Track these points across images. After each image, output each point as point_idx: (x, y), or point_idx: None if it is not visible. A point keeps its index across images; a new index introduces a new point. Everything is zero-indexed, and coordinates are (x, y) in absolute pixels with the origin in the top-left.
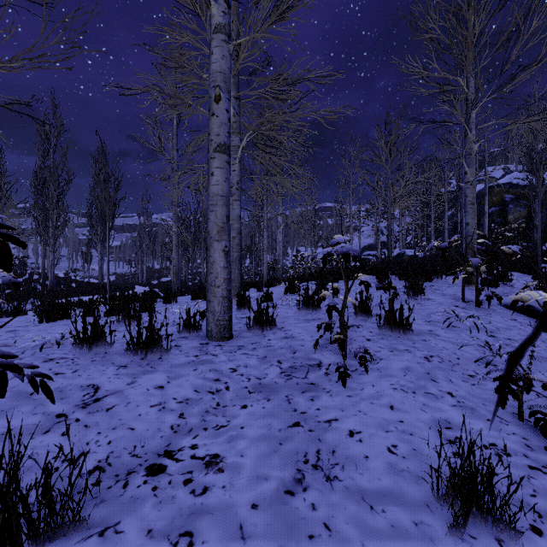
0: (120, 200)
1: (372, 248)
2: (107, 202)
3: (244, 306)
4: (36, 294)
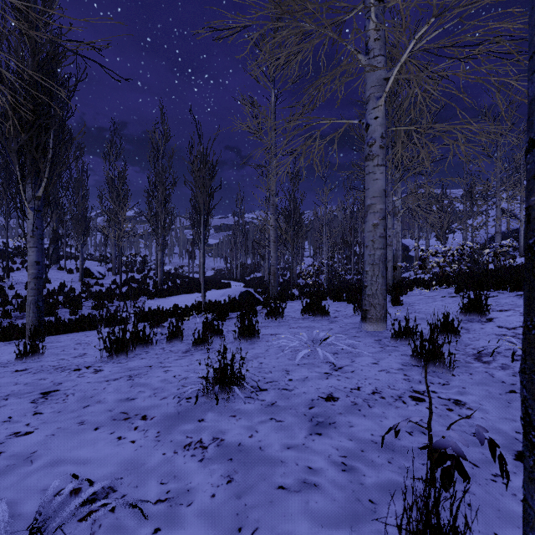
0: (215, 189)
1: (504, 237)
2: (201, 193)
3: (434, 360)
4: (145, 292)
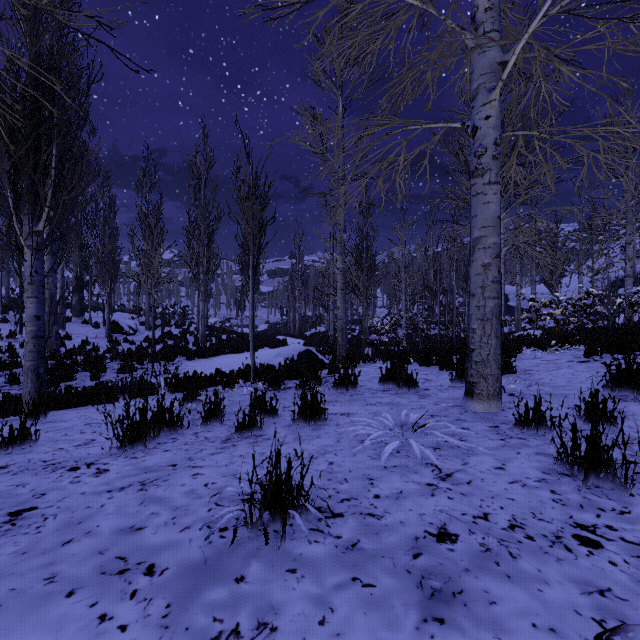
0: (267, 222)
1: None
2: (250, 227)
3: (597, 468)
4: (184, 351)
